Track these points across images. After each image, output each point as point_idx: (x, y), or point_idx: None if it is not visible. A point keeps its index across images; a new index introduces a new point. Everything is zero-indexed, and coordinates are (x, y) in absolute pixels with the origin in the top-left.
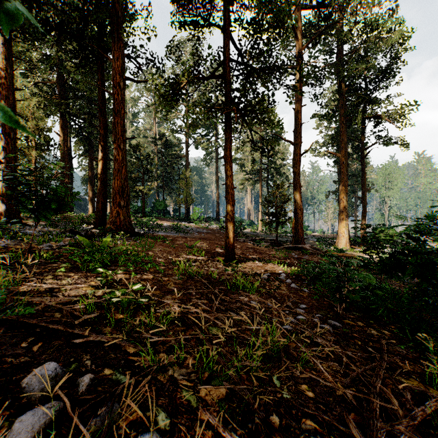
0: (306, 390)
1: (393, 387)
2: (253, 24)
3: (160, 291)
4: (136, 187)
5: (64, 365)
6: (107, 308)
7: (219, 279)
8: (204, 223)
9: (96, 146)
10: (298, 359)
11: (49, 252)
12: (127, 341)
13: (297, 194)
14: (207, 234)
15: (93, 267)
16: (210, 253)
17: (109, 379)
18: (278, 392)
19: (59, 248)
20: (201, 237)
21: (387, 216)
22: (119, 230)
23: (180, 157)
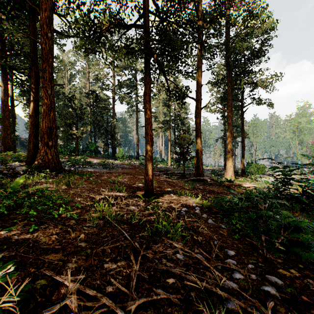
0: None
1: None
2: None
3: (62, 253)
4: (70, 131)
5: None
6: None
7: (139, 221)
8: (127, 160)
9: None
10: None
11: None
12: None
13: (198, 138)
14: (129, 169)
15: None
16: (131, 188)
17: None
18: None
19: None
20: (124, 172)
21: (254, 155)
22: (47, 167)
23: (108, 109)
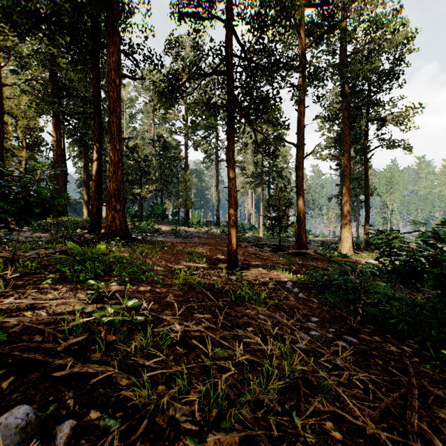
0: (331, 429)
1: (428, 419)
2: (257, 18)
3: (158, 304)
4: (133, 190)
5: (40, 407)
6: (97, 327)
7: (222, 289)
8: (204, 227)
9: (91, 148)
10: (318, 387)
11: (35, 261)
12: (120, 370)
13: (300, 197)
14: (208, 239)
15: (83, 278)
16: (211, 260)
17: (96, 425)
18: (300, 435)
19: (47, 255)
20: (201, 242)
21: (388, 220)
22: (115, 235)
23: (179, 160)
